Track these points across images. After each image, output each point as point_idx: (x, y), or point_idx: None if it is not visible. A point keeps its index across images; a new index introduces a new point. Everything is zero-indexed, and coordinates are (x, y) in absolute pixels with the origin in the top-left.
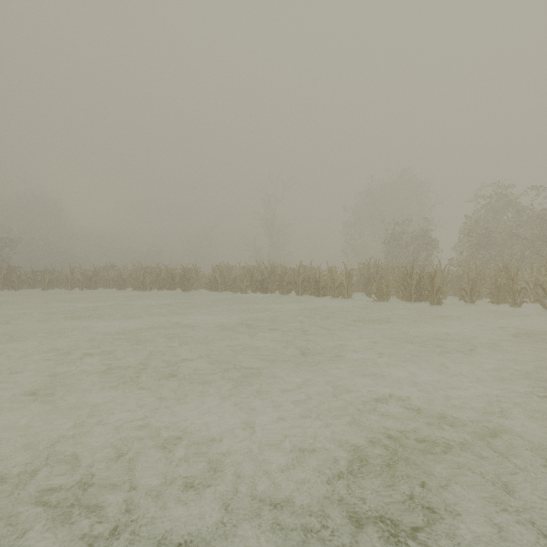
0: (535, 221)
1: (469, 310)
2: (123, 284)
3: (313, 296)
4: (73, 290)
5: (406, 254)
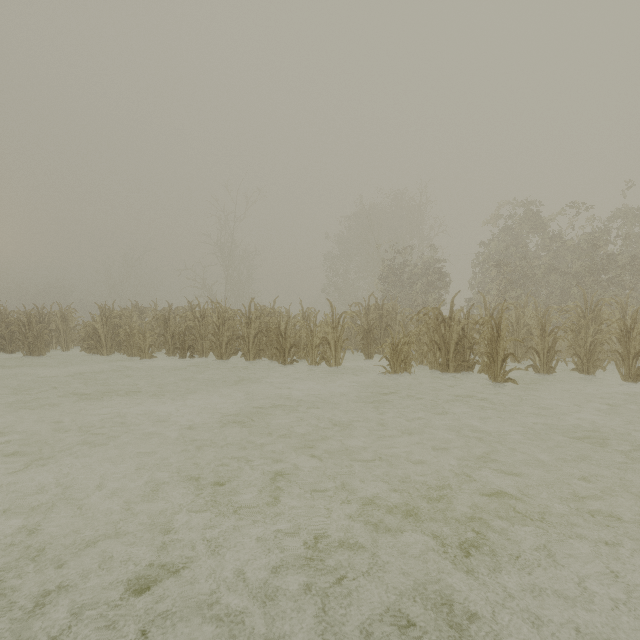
0: (575, 251)
1: (544, 385)
2: None
3: (275, 360)
4: None
5: (412, 293)
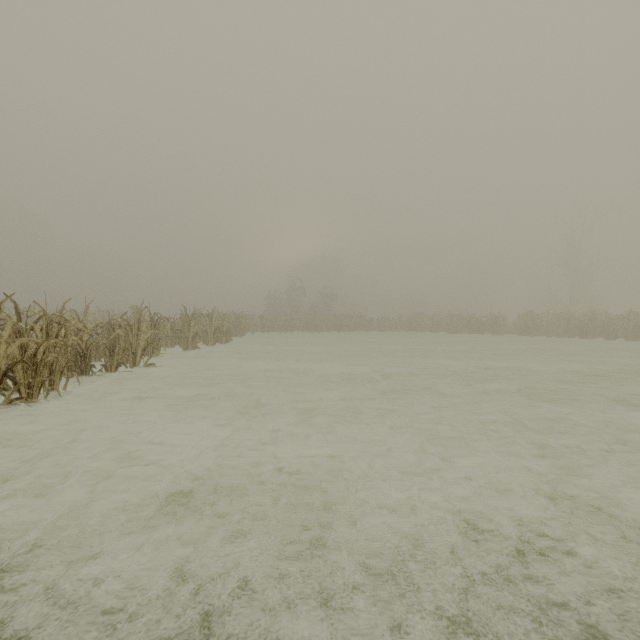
0: None
1: None
2: (436, 328)
3: None
4: (399, 332)
5: None
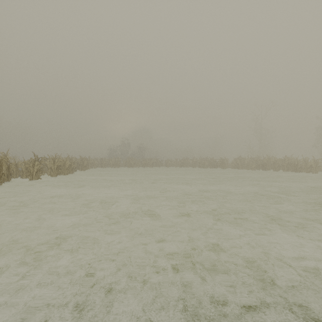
0: None
1: None
2: (194, 165)
3: (293, 172)
4: (176, 167)
5: None
